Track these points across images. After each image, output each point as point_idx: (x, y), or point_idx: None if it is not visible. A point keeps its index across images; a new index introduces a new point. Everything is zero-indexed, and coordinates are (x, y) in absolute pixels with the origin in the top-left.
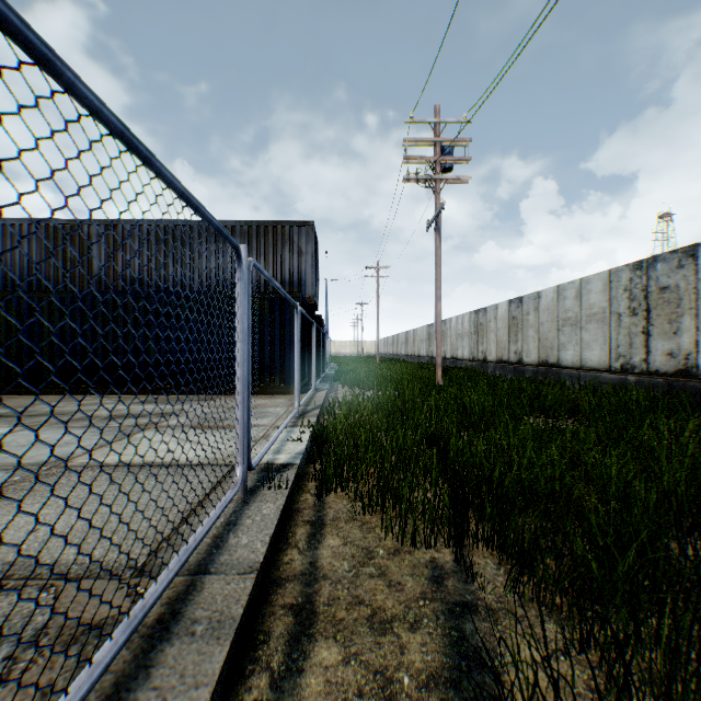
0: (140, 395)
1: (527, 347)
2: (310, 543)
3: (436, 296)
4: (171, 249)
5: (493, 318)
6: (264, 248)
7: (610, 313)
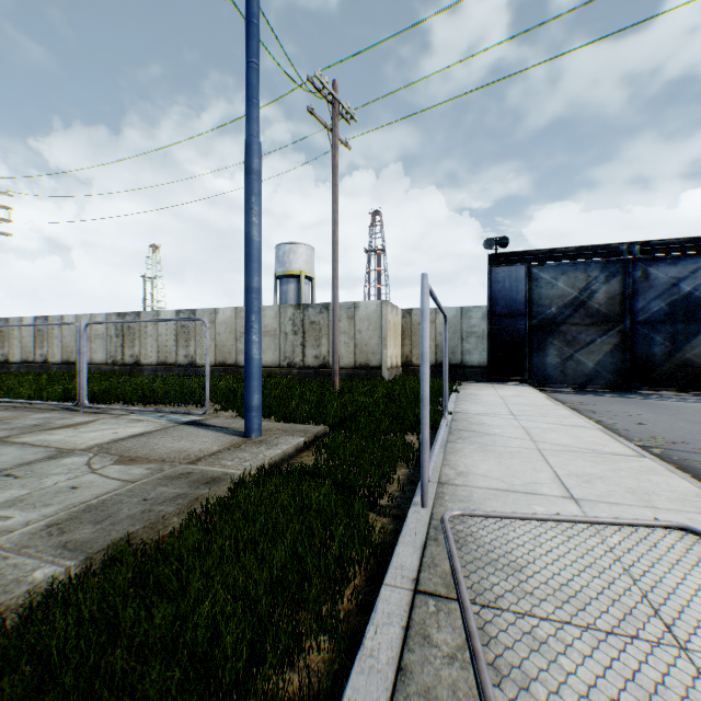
0: None
1: (54, 352)
2: None
3: None
4: None
5: (19, 328)
6: None
7: (108, 335)
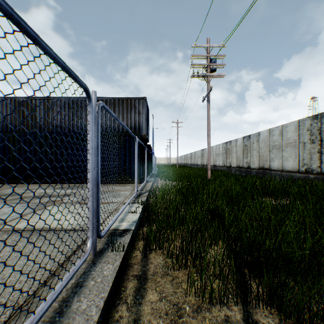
0: (58, 184)
1: (252, 160)
2: (136, 298)
3: (207, 134)
4: (75, 111)
5: (234, 145)
6: (121, 110)
7: (299, 142)
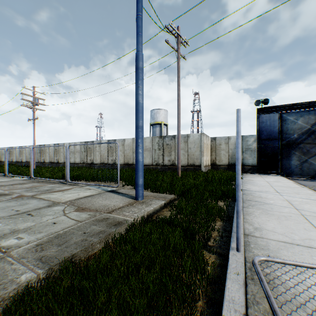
0: None
1: (61, 158)
2: None
3: (34, 143)
4: None
5: (48, 148)
6: None
7: (81, 151)
